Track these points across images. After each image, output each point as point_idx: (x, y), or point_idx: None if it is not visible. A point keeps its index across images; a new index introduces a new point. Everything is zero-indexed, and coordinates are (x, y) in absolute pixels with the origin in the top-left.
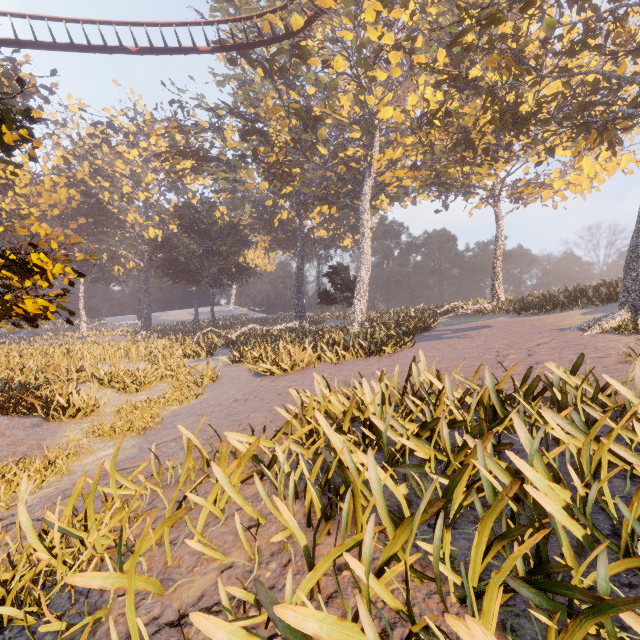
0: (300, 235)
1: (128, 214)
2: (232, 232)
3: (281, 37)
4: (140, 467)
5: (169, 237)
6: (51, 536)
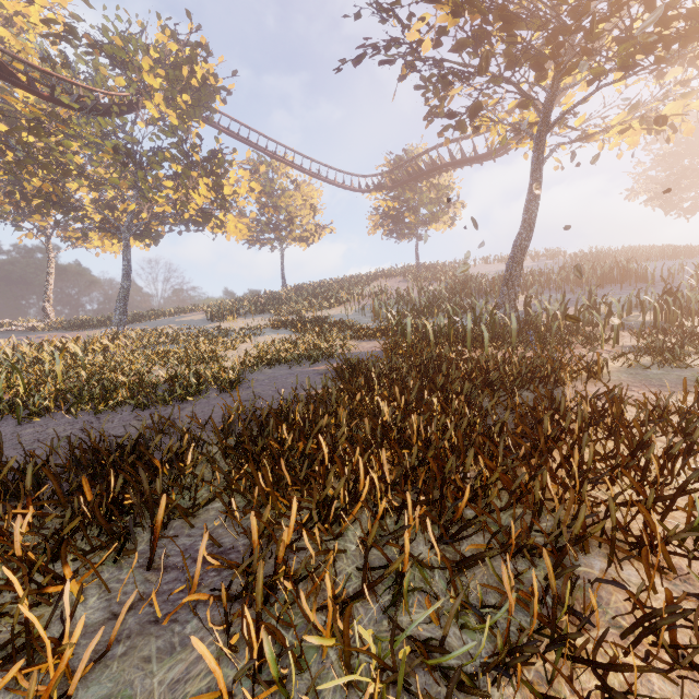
0: None
1: None
2: None
3: None
4: None
5: None
6: None
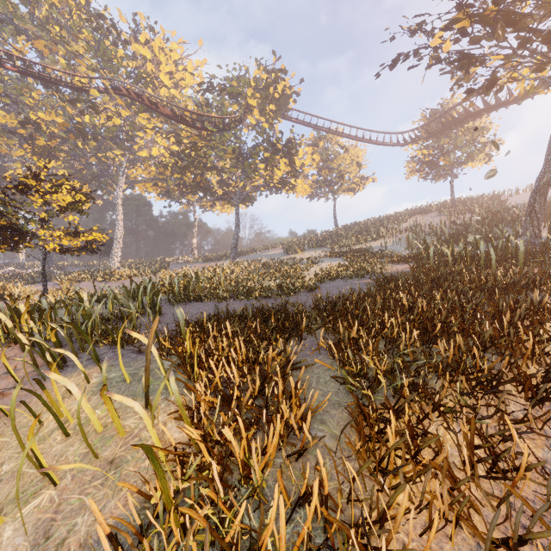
0: None
1: None
2: None
3: (78, 89)
4: None
5: None
6: None
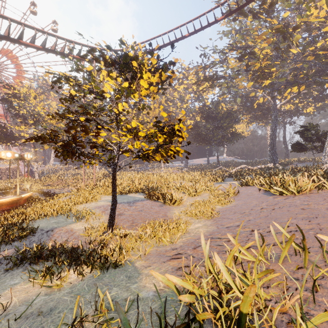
0: (273, 110)
1: (179, 115)
2: (228, 115)
3: None
4: (249, 243)
5: (197, 123)
6: (220, 275)
